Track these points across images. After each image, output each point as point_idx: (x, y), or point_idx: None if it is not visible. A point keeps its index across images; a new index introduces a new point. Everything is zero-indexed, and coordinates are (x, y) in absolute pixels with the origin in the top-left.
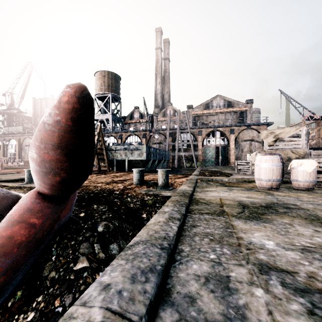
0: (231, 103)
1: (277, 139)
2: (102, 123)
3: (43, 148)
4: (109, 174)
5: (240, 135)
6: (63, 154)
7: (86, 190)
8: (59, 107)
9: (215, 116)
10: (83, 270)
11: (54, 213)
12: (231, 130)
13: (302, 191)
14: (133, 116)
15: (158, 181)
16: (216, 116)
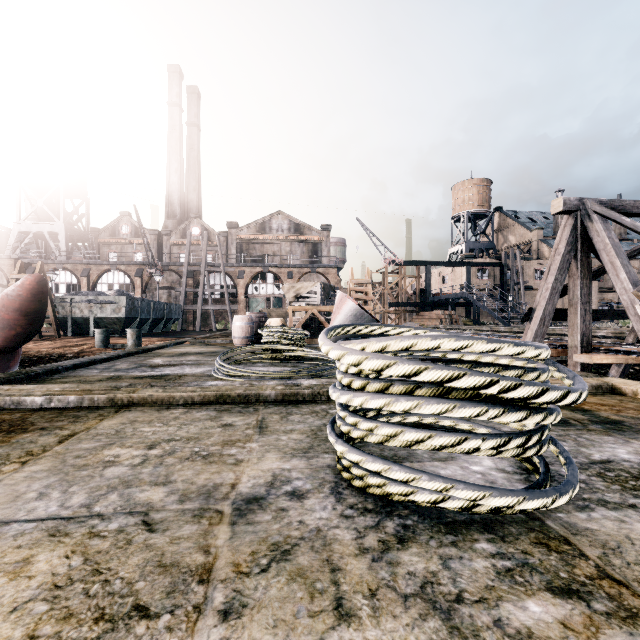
0: (300, 227)
1: (298, 295)
2: (41, 238)
3: (5, 311)
4: (59, 340)
5: (302, 280)
6: (22, 315)
7: (25, 355)
8: (23, 287)
9: (276, 246)
10: None
11: (5, 362)
12: (289, 272)
13: None
14: (118, 230)
15: (128, 343)
16: (276, 246)
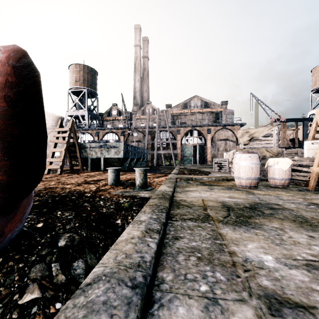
0: (207, 104)
1: (252, 138)
2: (78, 119)
3: None
4: (82, 173)
5: (216, 134)
6: None
7: (51, 193)
8: None
9: (193, 116)
10: (32, 303)
11: None
12: (208, 129)
13: (279, 189)
14: (111, 113)
15: (136, 181)
16: (193, 116)
